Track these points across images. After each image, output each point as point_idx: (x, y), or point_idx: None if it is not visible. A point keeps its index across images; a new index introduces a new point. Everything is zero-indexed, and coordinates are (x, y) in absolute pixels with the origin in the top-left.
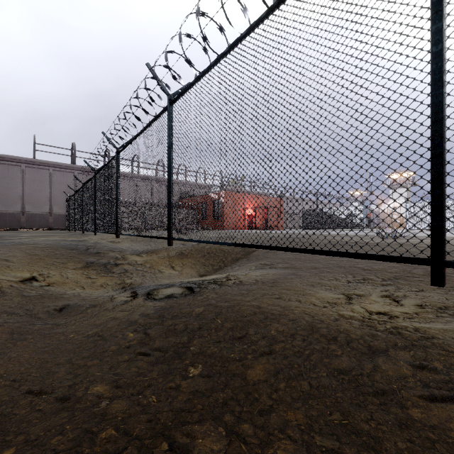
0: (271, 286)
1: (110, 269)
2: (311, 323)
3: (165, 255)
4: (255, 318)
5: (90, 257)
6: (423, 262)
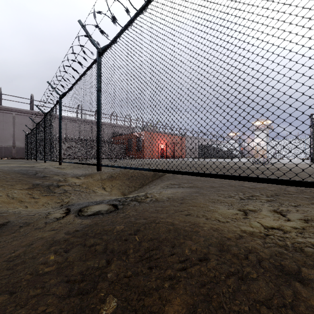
0: (181, 203)
1: (52, 190)
2: (220, 240)
3: (99, 178)
4: (169, 236)
5: (37, 180)
6: None
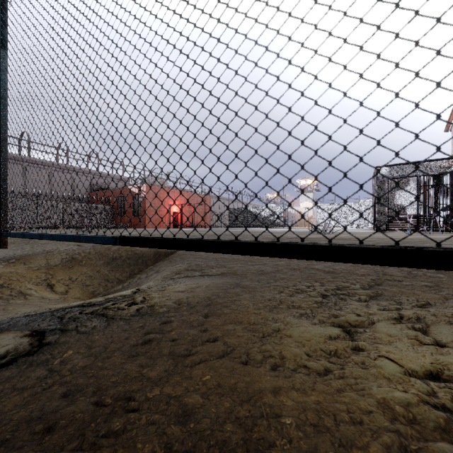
0: (206, 317)
1: None
2: None
3: (42, 263)
4: None
5: None
6: None
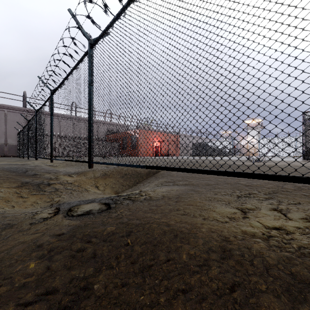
0: (176, 202)
1: (42, 188)
2: (220, 244)
3: (92, 175)
4: (165, 239)
5: (26, 178)
6: None
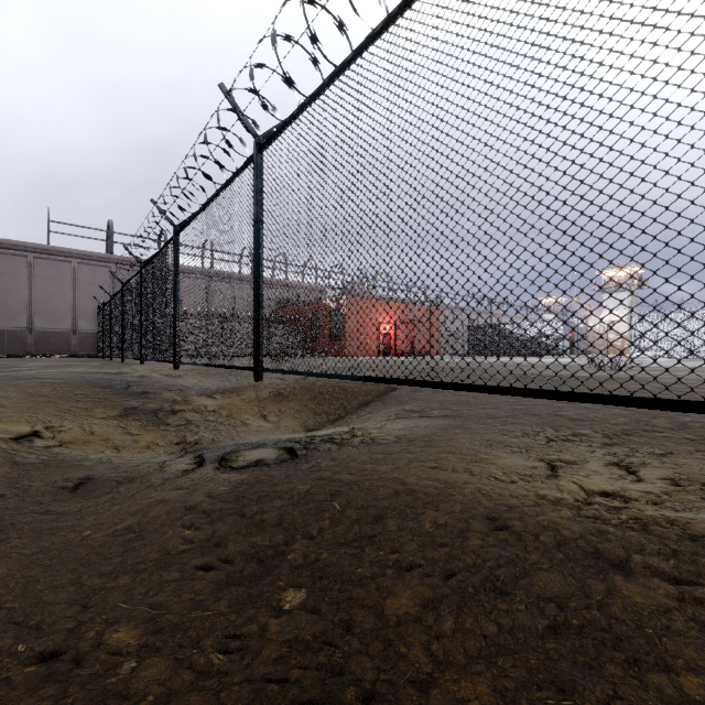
0: (422, 447)
1: (163, 419)
2: (492, 510)
3: (253, 397)
4: (397, 501)
5: (131, 399)
6: (697, 409)
